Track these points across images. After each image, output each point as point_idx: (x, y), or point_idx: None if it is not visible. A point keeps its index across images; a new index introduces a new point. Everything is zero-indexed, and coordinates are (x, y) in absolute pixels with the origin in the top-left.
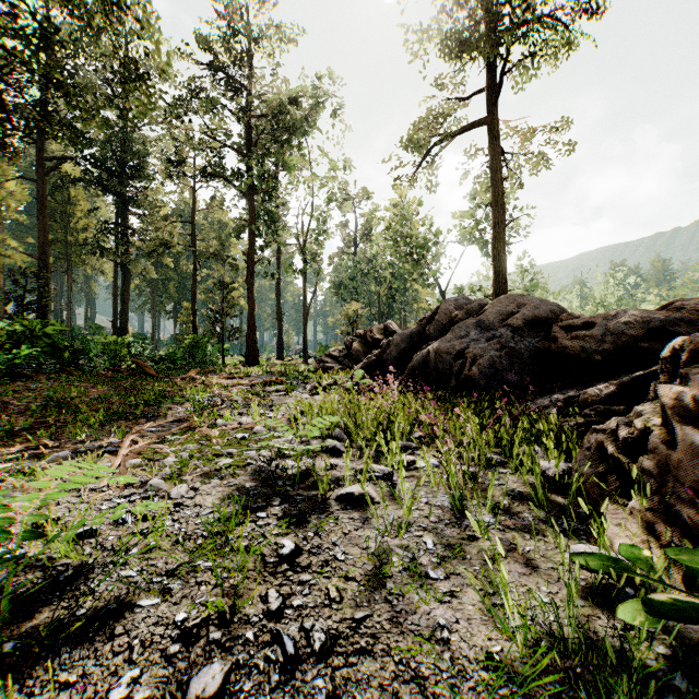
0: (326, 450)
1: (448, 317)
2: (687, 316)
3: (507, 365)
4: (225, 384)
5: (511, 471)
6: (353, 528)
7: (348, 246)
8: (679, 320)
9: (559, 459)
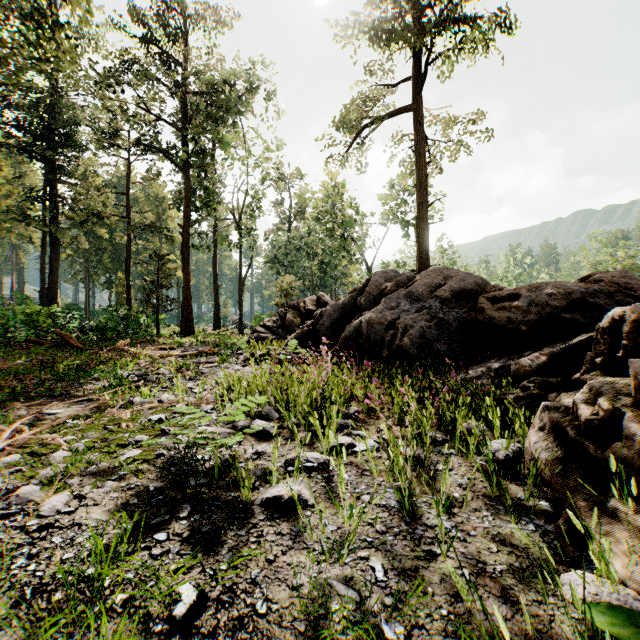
0: (253, 433)
1: (378, 288)
2: (606, 288)
3: (436, 335)
4: (154, 356)
5: (455, 451)
6: (280, 550)
7: (283, 223)
8: (599, 292)
9: (514, 442)
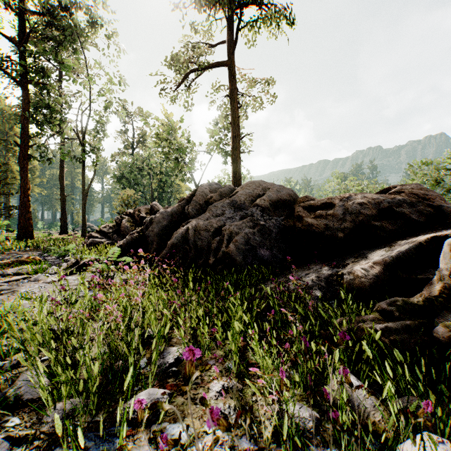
0: None
1: (204, 198)
2: (409, 198)
3: (260, 241)
4: None
5: None
6: None
7: (128, 148)
8: (402, 202)
9: None
